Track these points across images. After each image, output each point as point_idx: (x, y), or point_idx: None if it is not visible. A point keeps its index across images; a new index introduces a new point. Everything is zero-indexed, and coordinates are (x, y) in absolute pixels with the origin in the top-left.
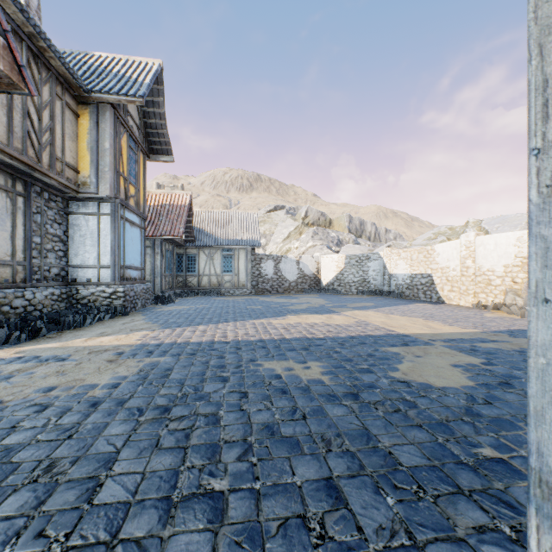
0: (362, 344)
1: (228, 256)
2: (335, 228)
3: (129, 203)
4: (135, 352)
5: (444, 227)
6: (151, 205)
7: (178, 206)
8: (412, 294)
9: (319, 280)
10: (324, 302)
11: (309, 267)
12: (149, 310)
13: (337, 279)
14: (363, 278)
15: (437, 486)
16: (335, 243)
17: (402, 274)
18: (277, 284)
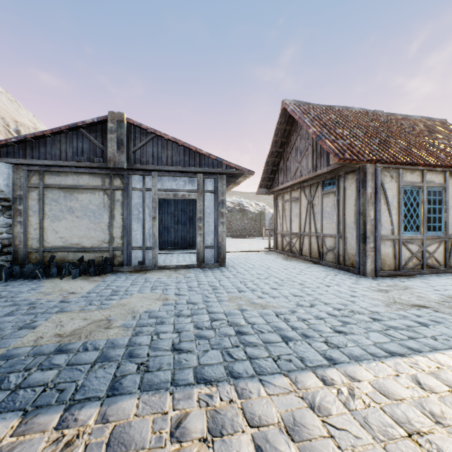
0: (142, 346)
1: None
2: None
3: None
4: (448, 319)
5: None
6: None
7: None
8: None
9: None
10: None
11: None
12: None
13: None
14: None
15: (210, 275)
16: None
17: None
18: None
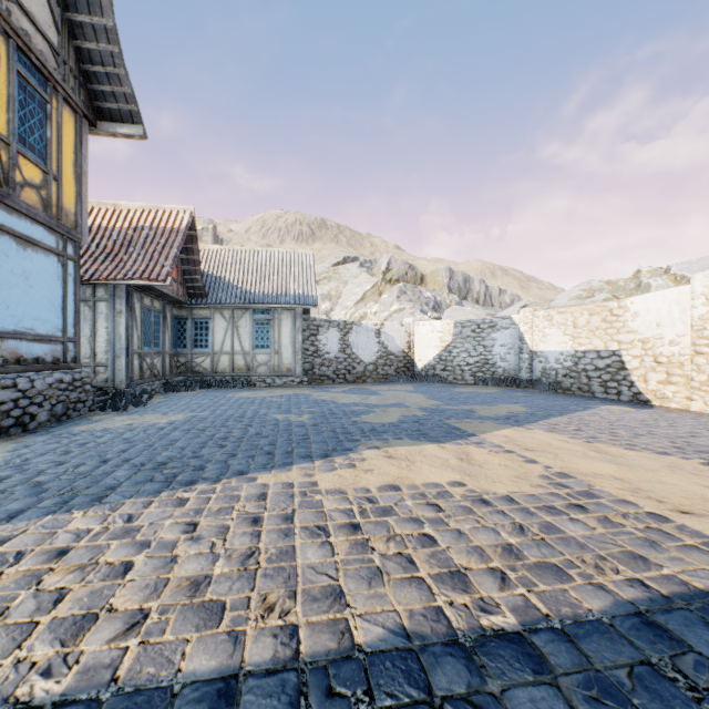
0: None
1: (264, 322)
2: (428, 287)
3: (20, 196)
4: None
5: (597, 281)
6: (116, 227)
7: (166, 230)
8: (577, 386)
9: (412, 361)
10: (429, 402)
11: (395, 341)
12: (56, 431)
13: (441, 360)
14: (484, 357)
15: None
16: (432, 307)
17: (556, 352)
18: (344, 367)
